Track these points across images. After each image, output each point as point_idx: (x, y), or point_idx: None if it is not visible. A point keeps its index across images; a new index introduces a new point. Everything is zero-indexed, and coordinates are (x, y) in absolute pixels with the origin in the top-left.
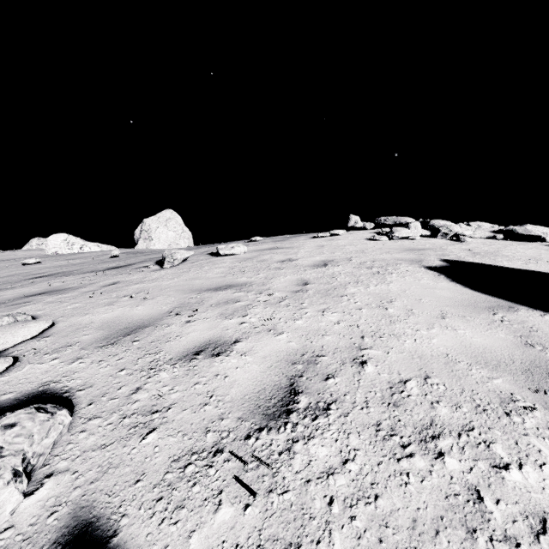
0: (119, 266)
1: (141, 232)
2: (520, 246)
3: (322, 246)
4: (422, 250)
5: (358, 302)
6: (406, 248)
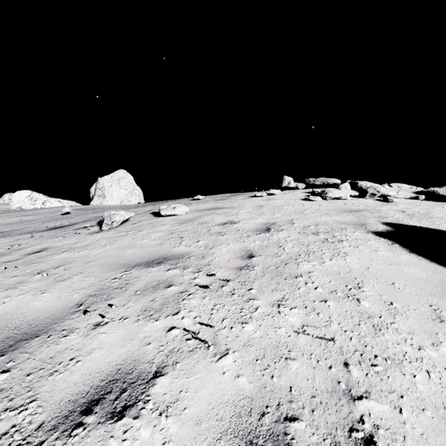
0: (61, 226)
1: (96, 190)
2: (445, 207)
3: (261, 206)
4: (358, 211)
5: (319, 287)
6: (342, 209)
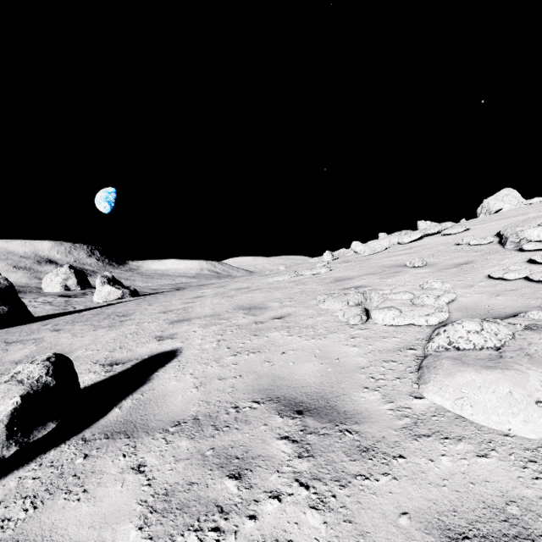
0: None
1: (482, 209)
2: None
3: None
4: None
5: None
6: None
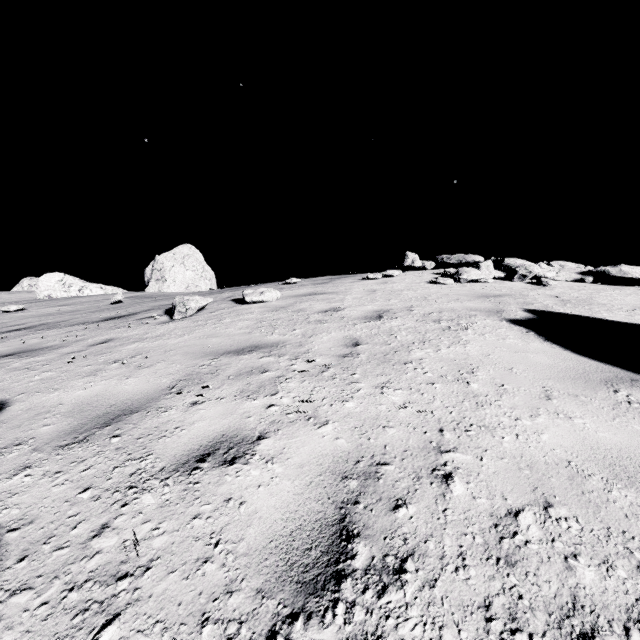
0: (119, 316)
1: (153, 272)
2: (615, 291)
3: (373, 291)
4: (498, 296)
5: (429, 372)
6: (478, 294)
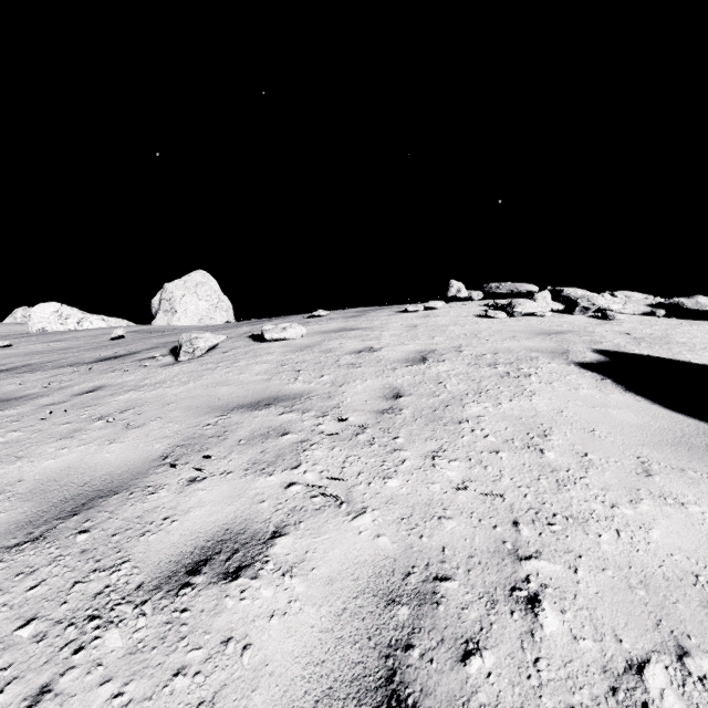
0: (116, 355)
1: (161, 302)
2: (693, 327)
3: (414, 326)
4: (560, 333)
5: (490, 435)
6: (536, 330)
